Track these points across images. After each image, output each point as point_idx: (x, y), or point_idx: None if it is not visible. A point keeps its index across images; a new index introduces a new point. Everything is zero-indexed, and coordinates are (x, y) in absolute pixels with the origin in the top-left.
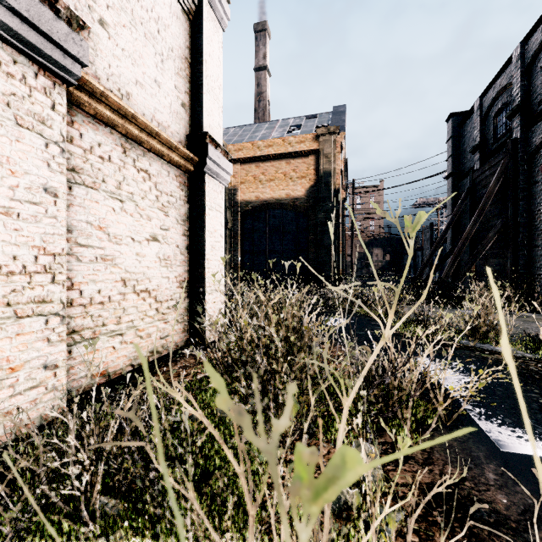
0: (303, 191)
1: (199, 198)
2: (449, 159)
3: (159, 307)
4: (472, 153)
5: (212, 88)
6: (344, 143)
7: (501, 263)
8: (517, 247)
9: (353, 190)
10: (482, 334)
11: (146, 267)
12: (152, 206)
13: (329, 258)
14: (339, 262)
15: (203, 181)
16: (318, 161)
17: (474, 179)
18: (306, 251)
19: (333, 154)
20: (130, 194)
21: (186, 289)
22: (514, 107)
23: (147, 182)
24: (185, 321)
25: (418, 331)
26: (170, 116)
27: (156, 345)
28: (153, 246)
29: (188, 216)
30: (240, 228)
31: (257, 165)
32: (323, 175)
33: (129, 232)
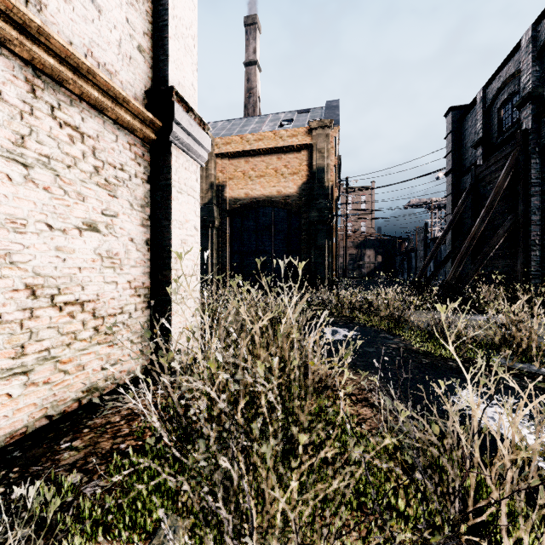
0: (295, 188)
1: (163, 176)
2: (448, 155)
3: (100, 325)
4: (475, 148)
5: (183, 35)
6: (338, 138)
7: (509, 265)
8: (527, 247)
9: (347, 189)
10: (522, 352)
11: (76, 268)
12: (88, 180)
13: (322, 259)
14: (333, 263)
15: (169, 154)
16: (311, 156)
17: (477, 175)
18: (298, 251)
19: (327, 149)
20: (44, 157)
21: (146, 297)
22: (525, 94)
23: (78, 144)
24: (143, 341)
25: (507, 377)
26: (119, 59)
27: (94, 380)
28: (89, 239)
29: (149, 200)
30: (229, 227)
31: (246, 160)
32: (316, 171)
33: (41, 215)
